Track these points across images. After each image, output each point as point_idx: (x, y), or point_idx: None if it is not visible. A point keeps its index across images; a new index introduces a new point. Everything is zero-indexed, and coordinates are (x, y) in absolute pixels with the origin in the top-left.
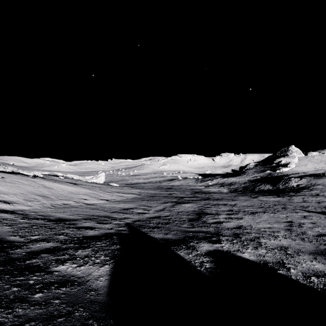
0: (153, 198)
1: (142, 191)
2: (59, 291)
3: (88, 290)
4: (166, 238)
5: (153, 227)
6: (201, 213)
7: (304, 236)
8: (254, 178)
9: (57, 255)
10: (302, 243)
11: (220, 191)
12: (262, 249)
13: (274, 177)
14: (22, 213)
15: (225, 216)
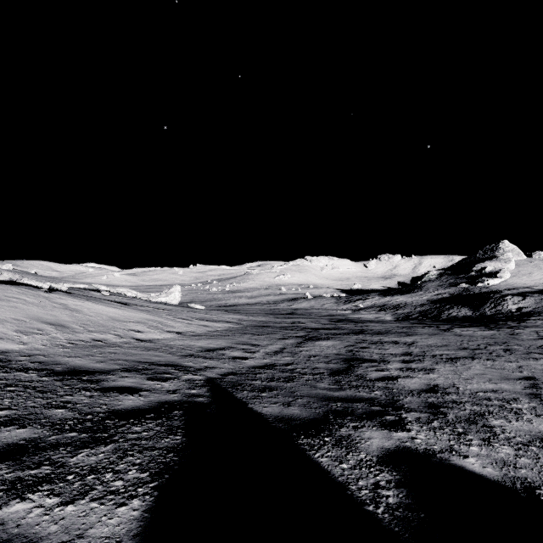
0: (262, 331)
1: (244, 317)
2: None
3: None
4: (287, 416)
5: (260, 389)
6: (352, 359)
7: None
8: (438, 296)
9: (22, 468)
10: None
11: (380, 318)
12: (502, 445)
13: (475, 295)
14: (0, 358)
15: (400, 366)
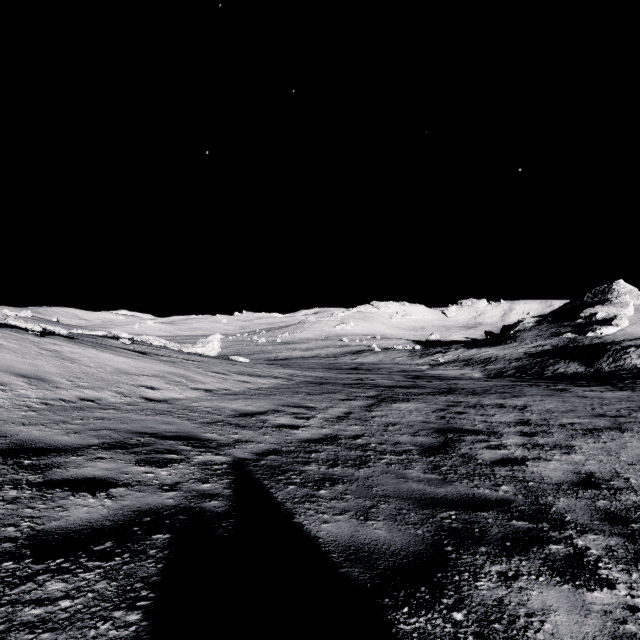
0: (319, 389)
1: (297, 372)
2: None
3: None
4: (366, 546)
5: (317, 482)
6: (448, 430)
7: None
8: (537, 348)
9: None
10: None
11: (466, 375)
12: None
13: (586, 347)
14: None
15: (521, 440)
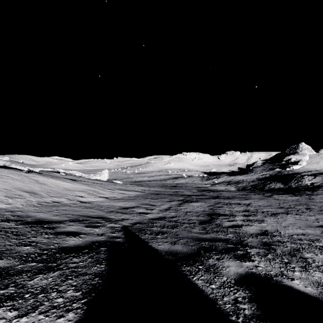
0: (157, 196)
1: (146, 188)
2: None
3: None
4: (173, 251)
5: (156, 233)
6: (213, 214)
7: None
8: (262, 176)
9: None
10: None
11: (228, 189)
12: (314, 271)
13: (285, 175)
14: None
15: (243, 218)
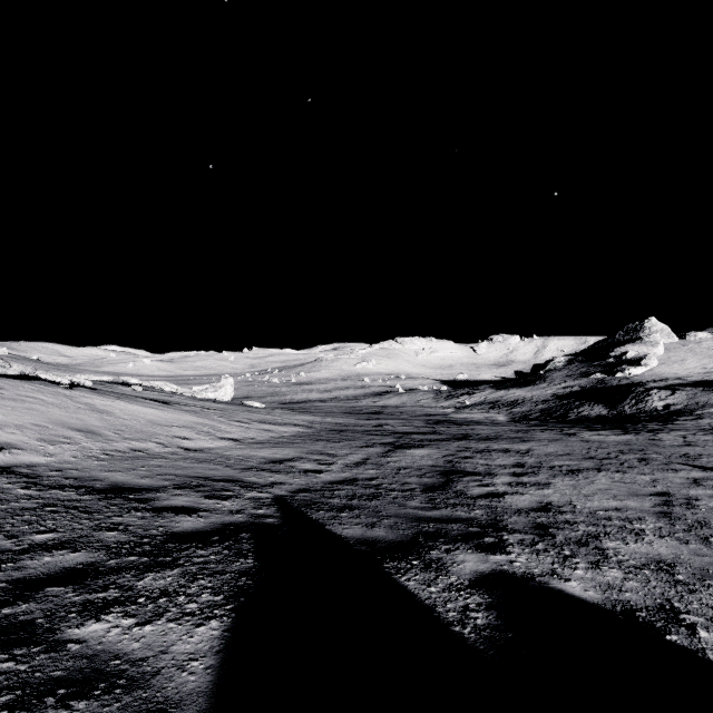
0: (339, 436)
1: (317, 418)
2: (67, 712)
3: (151, 705)
4: (370, 538)
5: (339, 509)
6: (451, 472)
7: (707, 531)
8: (566, 389)
9: (89, 591)
10: (706, 552)
11: (491, 419)
12: (611, 568)
13: (612, 388)
14: (27, 473)
15: (509, 480)
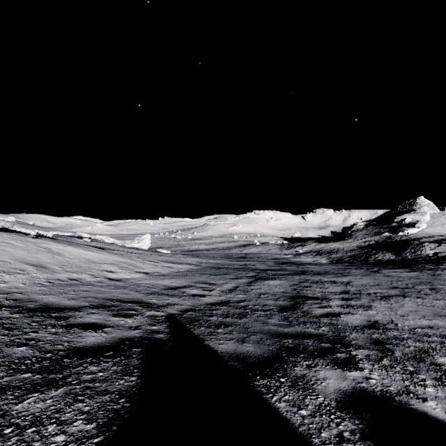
0: (218, 271)
1: (203, 260)
2: None
3: None
4: (242, 354)
5: (216, 325)
6: (298, 297)
7: None
8: (365, 243)
9: None
10: None
11: (317, 261)
12: None
13: (397, 242)
14: None
15: (341, 303)
